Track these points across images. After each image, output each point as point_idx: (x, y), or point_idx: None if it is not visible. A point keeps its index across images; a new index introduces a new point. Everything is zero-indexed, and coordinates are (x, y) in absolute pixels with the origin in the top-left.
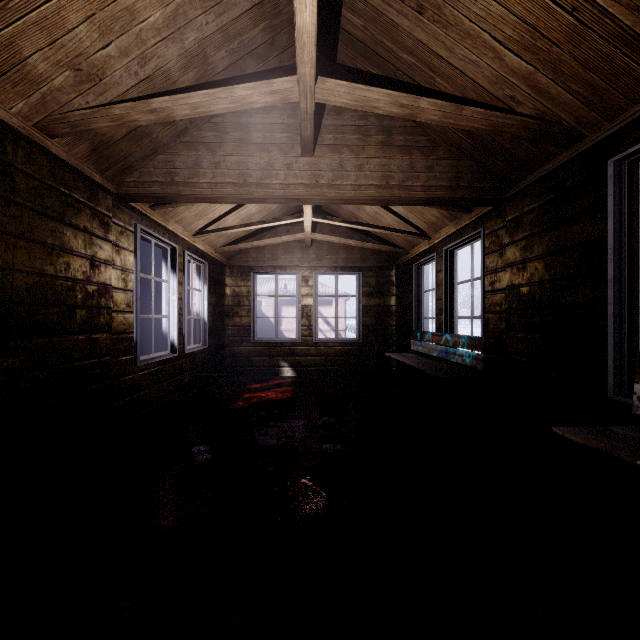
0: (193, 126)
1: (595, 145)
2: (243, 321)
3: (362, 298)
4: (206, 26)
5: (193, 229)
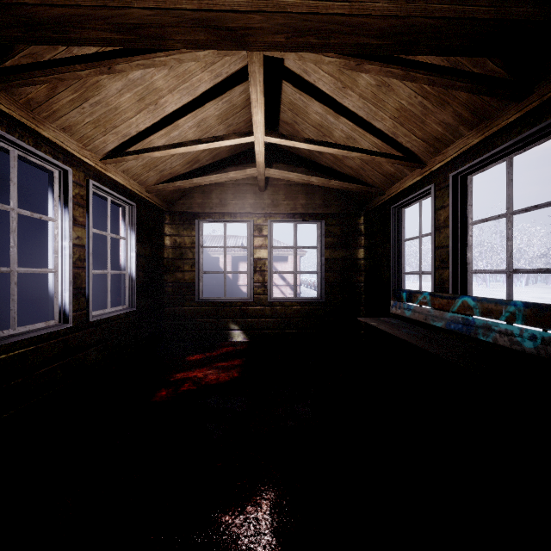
0: None
1: None
2: (186, 277)
3: (325, 250)
4: None
5: (100, 149)
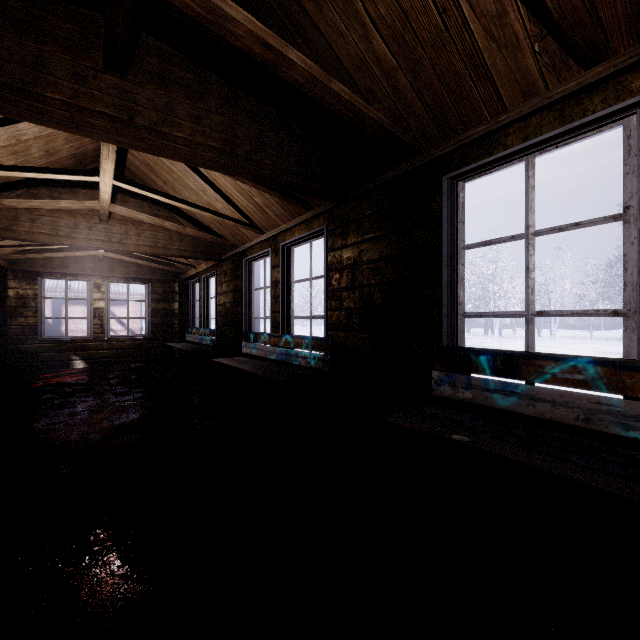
0: (14, 194)
1: (241, 251)
2: (29, 321)
3: (151, 303)
4: (40, 162)
5: None
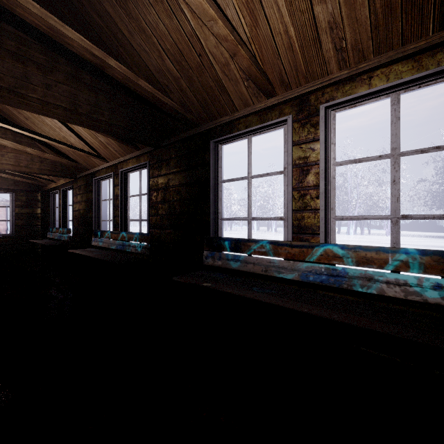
0: None
1: (92, 173)
2: None
3: (15, 208)
4: None
5: None
